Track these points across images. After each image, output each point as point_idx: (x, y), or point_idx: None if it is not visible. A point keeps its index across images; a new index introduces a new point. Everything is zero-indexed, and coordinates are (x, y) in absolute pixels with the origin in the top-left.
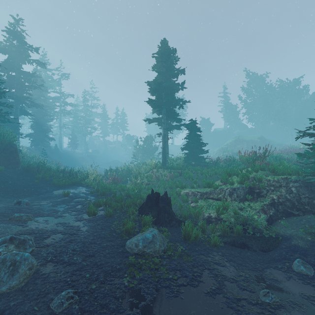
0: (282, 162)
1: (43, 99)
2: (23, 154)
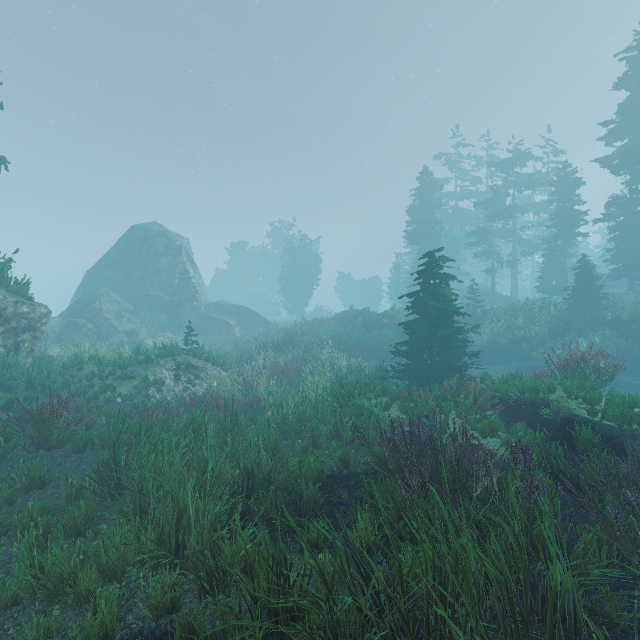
0: (542, 382)
1: None
2: None
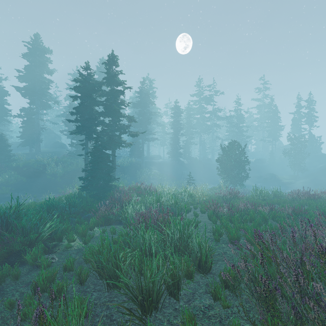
0: None
1: (180, 123)
2: (143, 168)
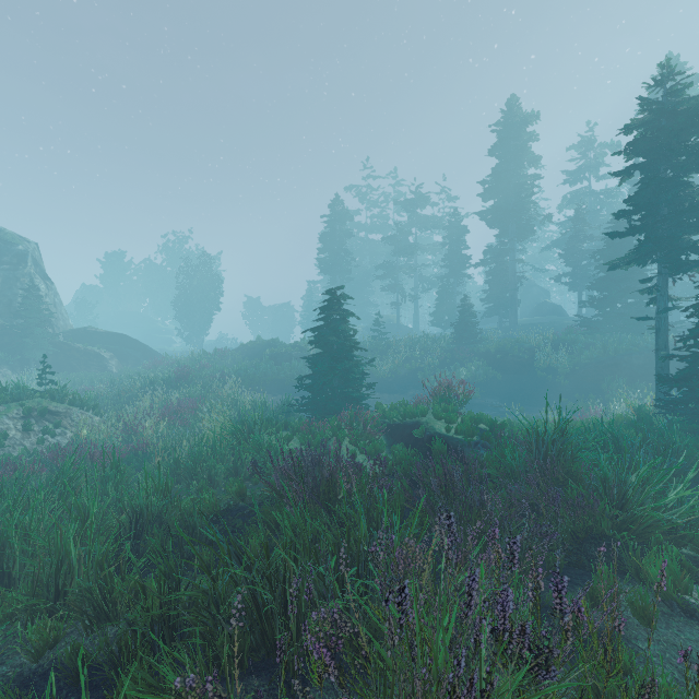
0: (418, 407)
1: None
2: None
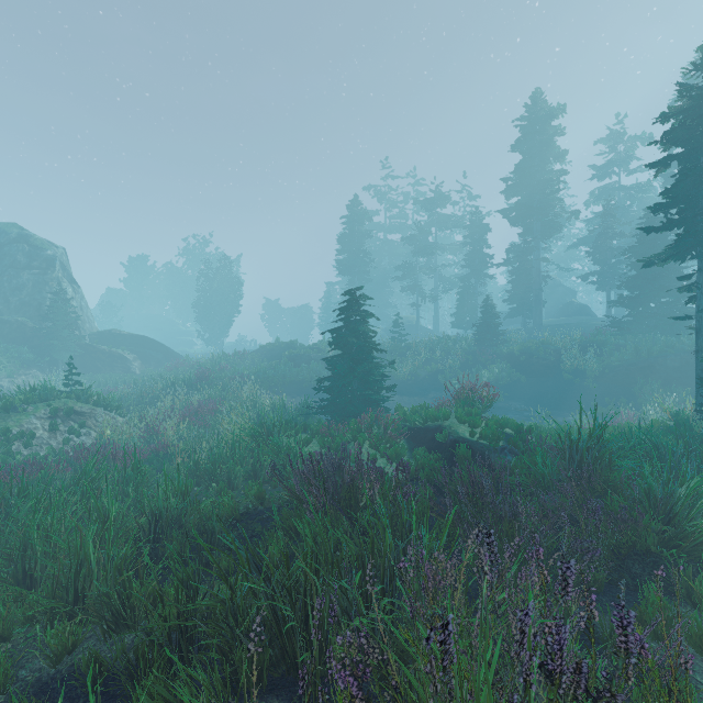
0: (440, 411)
1: None
2: None
